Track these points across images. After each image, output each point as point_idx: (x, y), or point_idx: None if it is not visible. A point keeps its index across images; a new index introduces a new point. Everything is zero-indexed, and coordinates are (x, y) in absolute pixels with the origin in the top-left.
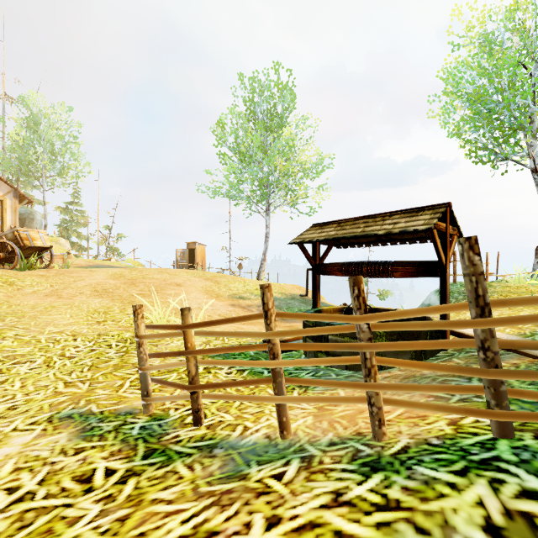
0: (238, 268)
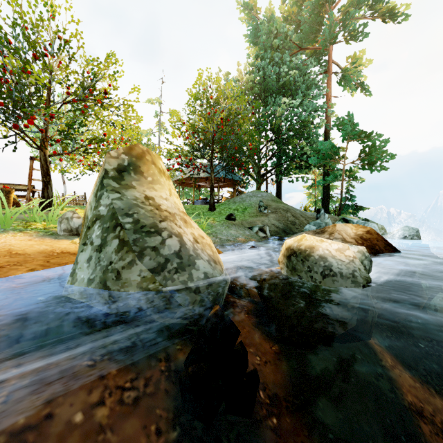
0: None
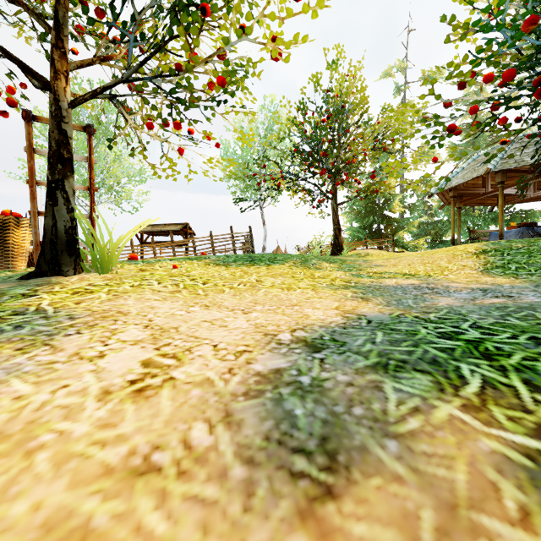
0: None
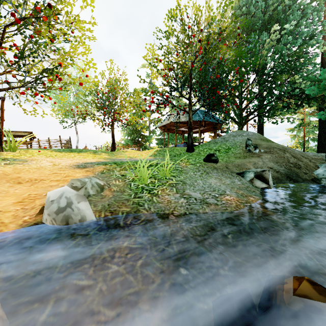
0: None
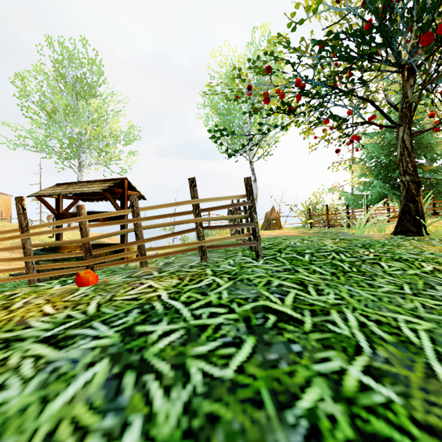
0: (47, 219)
